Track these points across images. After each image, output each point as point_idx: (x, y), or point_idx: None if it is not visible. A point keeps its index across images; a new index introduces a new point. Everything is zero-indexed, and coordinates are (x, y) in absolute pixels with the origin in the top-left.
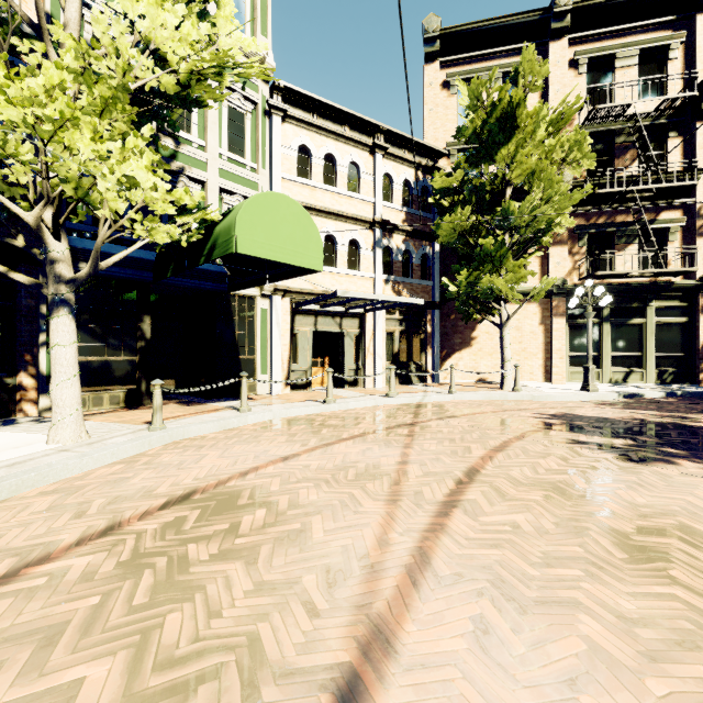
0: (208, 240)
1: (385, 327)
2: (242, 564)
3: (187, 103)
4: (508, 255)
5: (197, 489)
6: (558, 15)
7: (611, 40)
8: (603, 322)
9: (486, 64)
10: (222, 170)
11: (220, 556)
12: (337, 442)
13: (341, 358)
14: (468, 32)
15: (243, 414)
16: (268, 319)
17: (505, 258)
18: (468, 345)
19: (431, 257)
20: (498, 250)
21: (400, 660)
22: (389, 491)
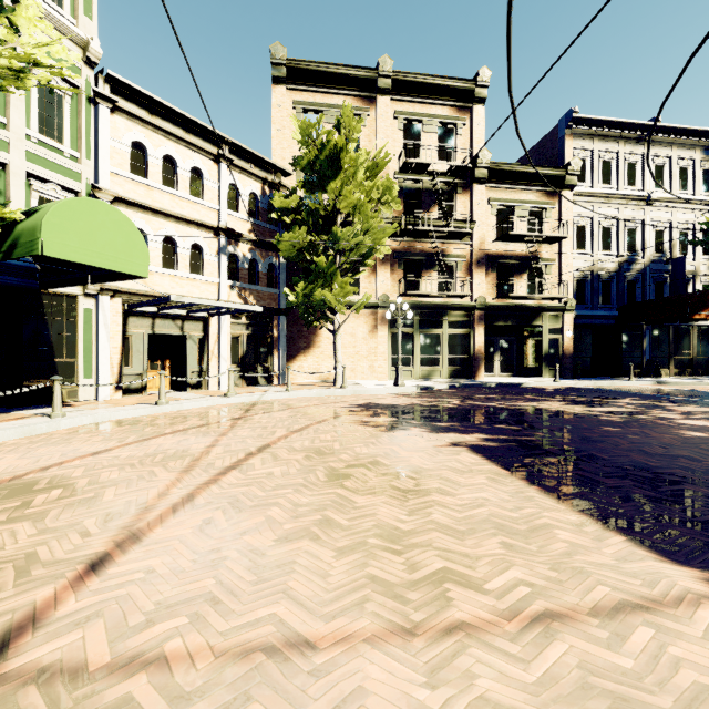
0: (7, 236)
1: (230, 331)
2: (29, 522)
3: None
4: (337, 273)
5: None
6: (382, 78)
7: (420, 108)
8: (415, 331)
9: (327, 101)
10: (31, 154)
11: (8, 521)
12: (157, 436)
13: (183, 361)
14: (311, 69)
15: (55, 419)
16: (94, 319)
17: (335, 275)
18: (312, 349)
19: (277, 267)
20: (329, 268)
21: (142, 544)
22: (187, 465)
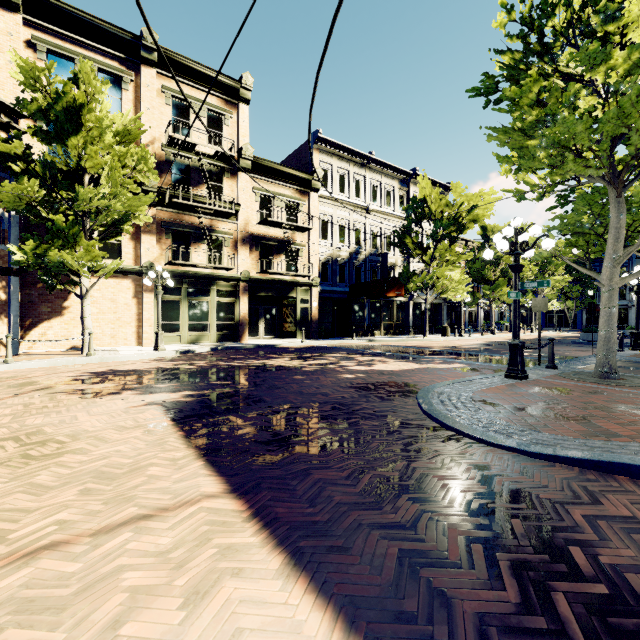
0: None
1: None
2: None
3: None
4: (81, 234)
5: None
6: (147, 48)
7: (189, 90)
8: (183, 298)
9: (80, 50)
10: None
11: None
12: None
13: None
14: (58, 8)
15: None
16: None
17: (79, 237)
18: (59, 314)
19: (6, 220)
20: (71, 229)
21: None
22: None
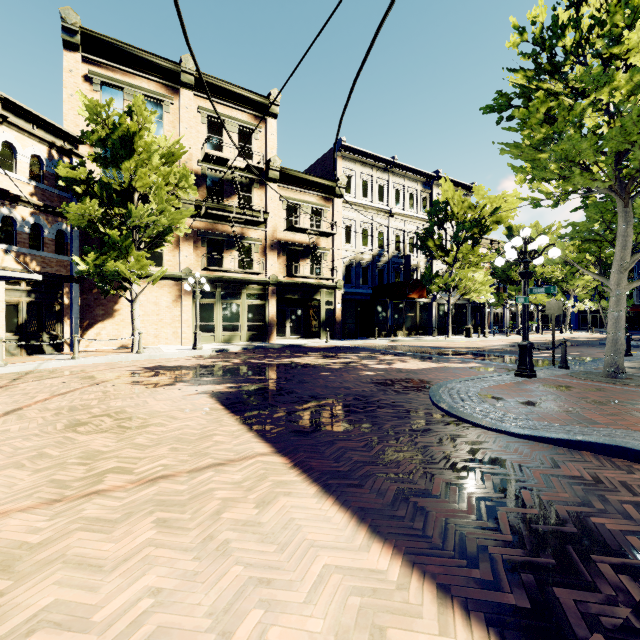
0: None
1: (4, 298)
2: None
3: None
4: (132, 246)
5: None
6: (186, 73)
7: (222, 109)
8: (217, 301)
9: (128, 79)
10: None
11: None
12: None
13: None
14: (110, 44)
15: None
16: None
17: (131, 249)
18: (111, 316)
19: (69, 234)
20: (124, 241)
21: None
22: None
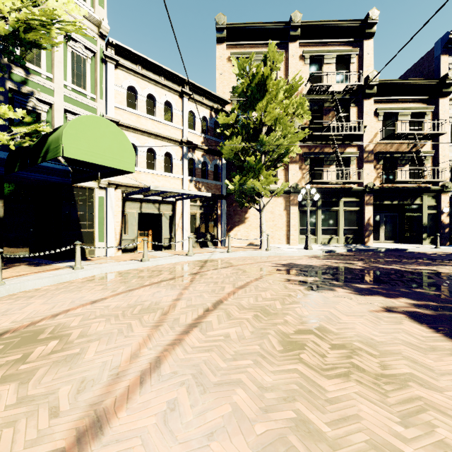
0: (43, 145)
1: (189, 211)
2: (16, 384)
3: (22, 44)
4: (263, 168)
5: (10, 329)
6: (294, 28)
7: (322, 47)
8: (318, 209)
9: (253, 50)
10: (67, 97)
11: (1, 380)
12: (139, 288)
13: (160, 231)
14: (243, 28)
15: (75, 271)
16: (104, 204)
17: (261, 170)
18: (243, 222)
19: (220, 167)
20: (257, 165)
21: (103, 439)
22: (157, 320)
